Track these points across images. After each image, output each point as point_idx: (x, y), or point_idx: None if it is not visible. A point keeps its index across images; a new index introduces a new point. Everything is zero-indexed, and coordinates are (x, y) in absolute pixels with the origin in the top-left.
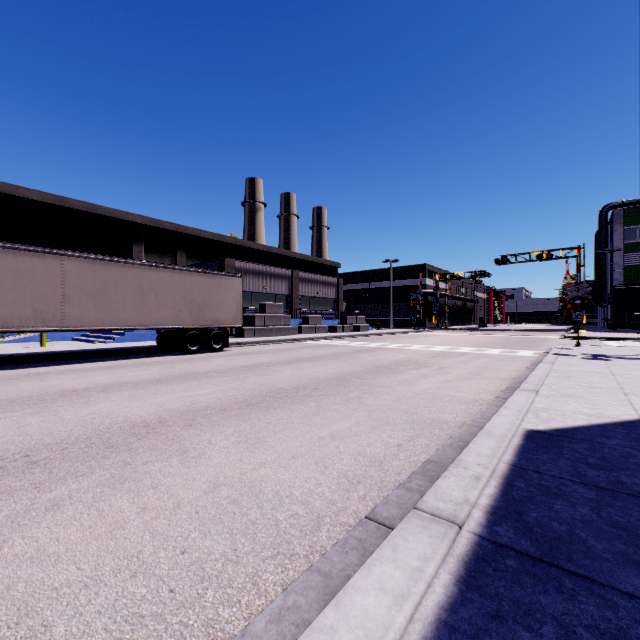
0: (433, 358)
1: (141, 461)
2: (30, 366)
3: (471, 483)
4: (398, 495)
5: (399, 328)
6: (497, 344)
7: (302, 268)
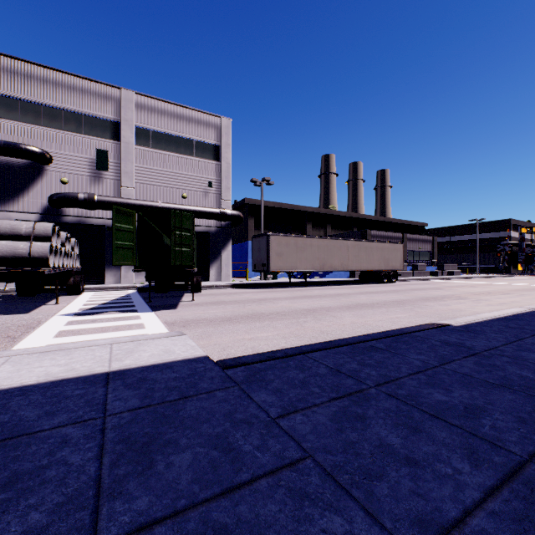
0: None
1: (476, 299)
2: (333, 285)
3: None
4: None
5: (484, 274)
6: None
7: (397, 229)
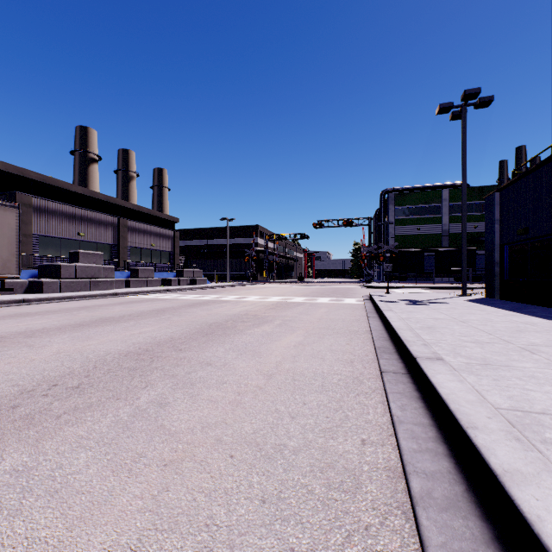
0: (273, 310)
1: None
2: None
3: None
4: None
5: (235, 281)
6: (322, 293)
7: (135, 219)
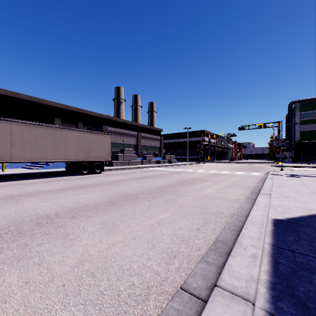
0: (210, 176)
1: (36, 243)
2: None
3: (251, 261)
4: (201, 268)
5: (191, 161)
6: (241, 169)
7: (143, 131)
